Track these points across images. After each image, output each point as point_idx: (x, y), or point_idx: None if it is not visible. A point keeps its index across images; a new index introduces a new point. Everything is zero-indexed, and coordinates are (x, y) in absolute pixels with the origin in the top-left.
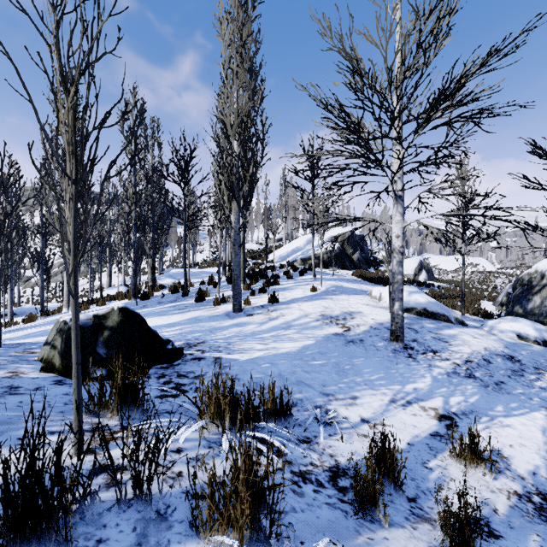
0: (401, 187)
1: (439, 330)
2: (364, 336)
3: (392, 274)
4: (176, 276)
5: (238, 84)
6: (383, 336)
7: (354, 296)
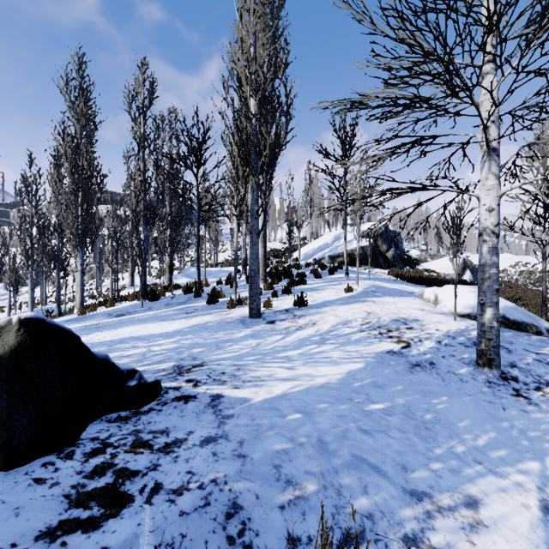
0: (496, 135)
1: (538, 347)
2: (433, 356)
3: (481, 267)
4: (193, 275)
5: (255, 23)
6: (462, 357)
7: (401, 298)
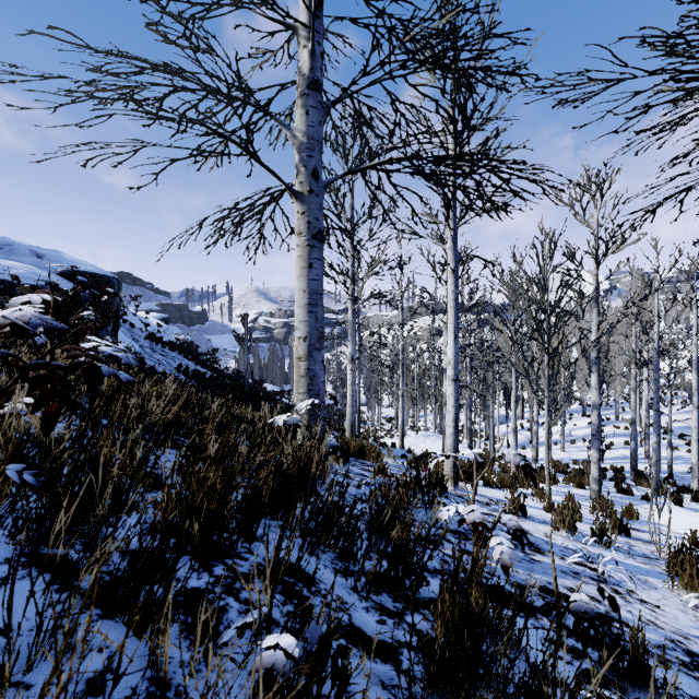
0: None
1: None
2: None
3: None
4: None
5: None
6: None
7: None
